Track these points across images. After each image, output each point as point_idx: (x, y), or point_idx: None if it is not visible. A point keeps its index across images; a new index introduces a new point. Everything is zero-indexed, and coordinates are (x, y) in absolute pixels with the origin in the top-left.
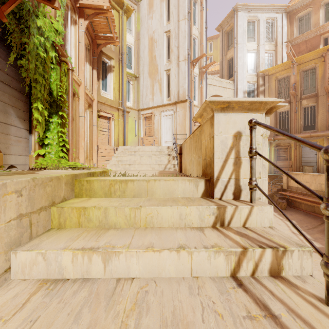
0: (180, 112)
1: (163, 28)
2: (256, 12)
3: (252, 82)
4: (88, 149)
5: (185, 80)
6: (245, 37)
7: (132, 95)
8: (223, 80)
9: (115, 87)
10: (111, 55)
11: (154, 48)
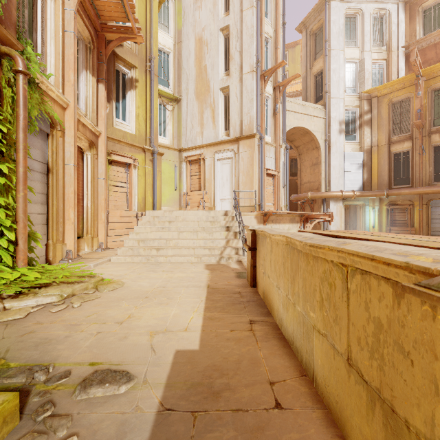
0: (244, 153)
1: (218, 22)
2: (358, 1)
3: (352, 107)
4: (88, 220)
5: (252, 103)
6: (343, 39)
7: (170, 127)
8: (309, 104)
9: (140, 113)
10: (133, 62)
11: (205, 54)
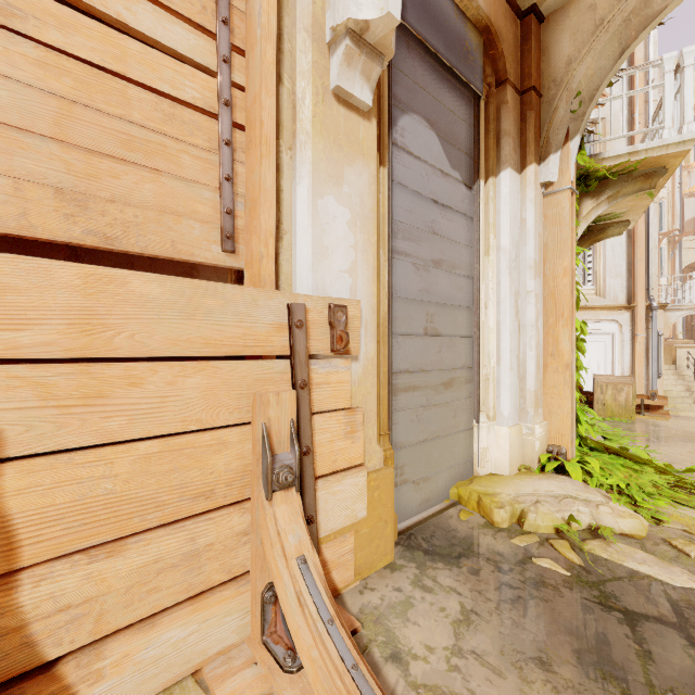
0: None
1: None
2: None
3: None
4: None
5: None
6: None
7: None
8: None
9: None
10: None
11: None
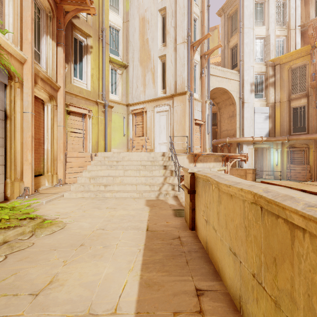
0: (177, 107)
1: (157, 4)
2: None
3: (260, 72)
4: (49, 160)
5: (184, 67)
6: (253, 20)
7: (120, 87)
8: (227, 70)
9: (94, 73)
10: (88, 31)
11: (146, 30)
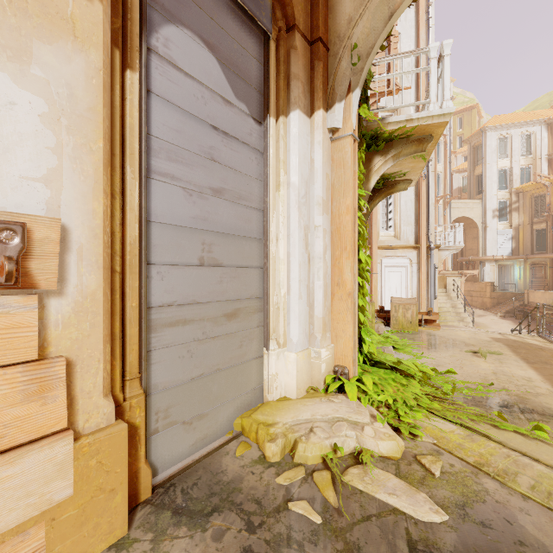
0: None
1: None
2: (508, 129)
3: (504, 199)
4: None
5: None
6: (495, 155)
7: None
8: (470, 201)
9: None
10: None
11: None
